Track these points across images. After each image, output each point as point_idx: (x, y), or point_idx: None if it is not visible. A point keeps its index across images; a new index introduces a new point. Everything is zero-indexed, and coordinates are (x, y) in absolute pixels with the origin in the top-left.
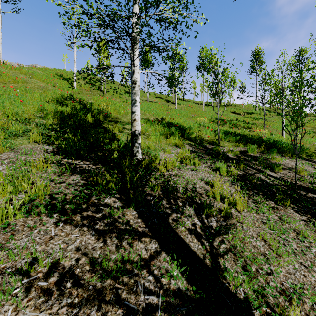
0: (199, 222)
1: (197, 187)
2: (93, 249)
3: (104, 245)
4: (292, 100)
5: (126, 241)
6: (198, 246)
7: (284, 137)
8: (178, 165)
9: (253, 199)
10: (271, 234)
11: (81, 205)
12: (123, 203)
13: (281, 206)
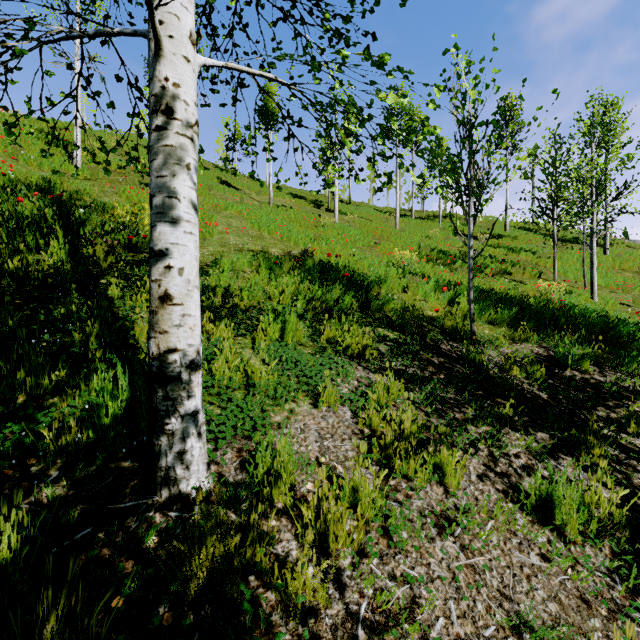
0: None
1: None
2: None
3: None
4: None
5: None
6: None
7: (595, 298)
8: (381, 502)
9: None
10: None
11: None
12: None
13: None
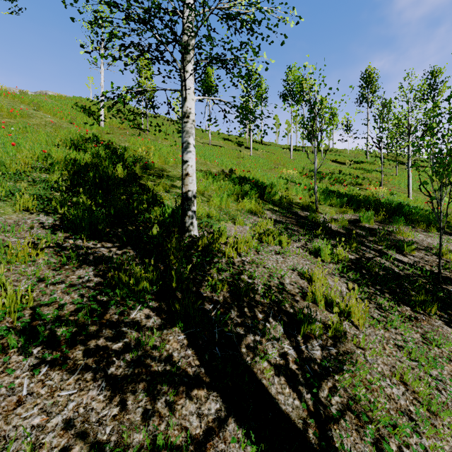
0: (293, 351)
1: (286, 283)
2: (99, 421)
3: (121, 411)
4: (434, 144)
5: (163, 399)
6: (292, 402)
7: (410, 197)
8: (256, 245)
9: (376, 303)
10: (413, 370)
11: (87, 328)
12: (162, 318)
13: (422, 313)
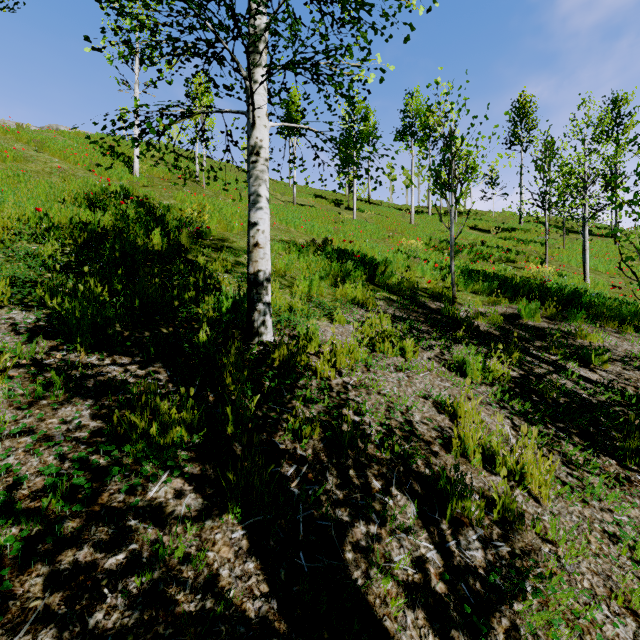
0: (435, 554)
1: (416, 422)
2: None
3: None
4: None
5: None
6: None
7: (587, 280)
8: (365, 356)
9: (561, 452)
10: None
11: (58, 527)
12: (206, 497)
13: (636, 470)
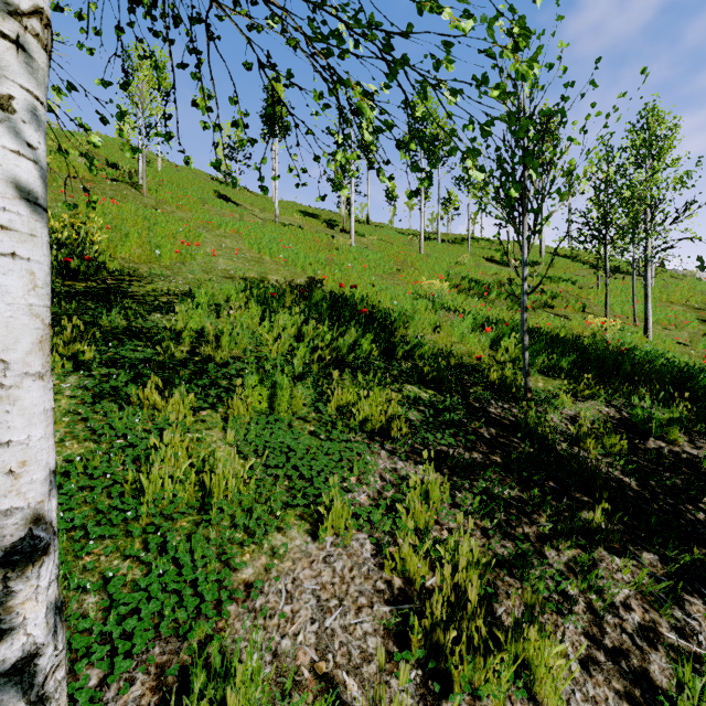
0: None
1: None
2: None
3: None
4: None
5: None
6: None
7: (650, 336)
8: None
9: None
10: None
11: None
12: None
13: None
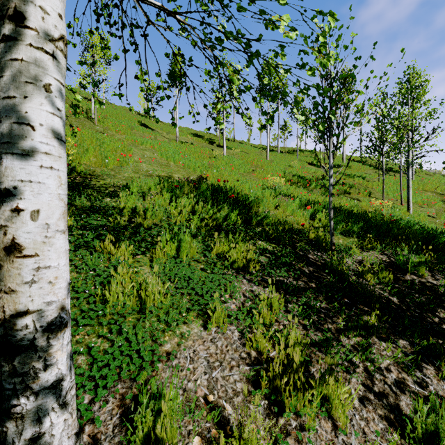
0: None
1: None
2: None
3: None
4: None
5: None
6: None
7: (411, 211)
8: None
9: None
10: None
11: None
12: None
13: None
